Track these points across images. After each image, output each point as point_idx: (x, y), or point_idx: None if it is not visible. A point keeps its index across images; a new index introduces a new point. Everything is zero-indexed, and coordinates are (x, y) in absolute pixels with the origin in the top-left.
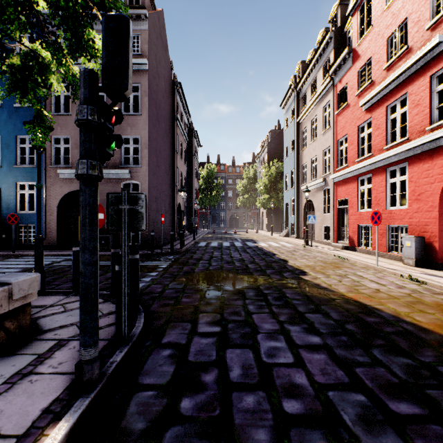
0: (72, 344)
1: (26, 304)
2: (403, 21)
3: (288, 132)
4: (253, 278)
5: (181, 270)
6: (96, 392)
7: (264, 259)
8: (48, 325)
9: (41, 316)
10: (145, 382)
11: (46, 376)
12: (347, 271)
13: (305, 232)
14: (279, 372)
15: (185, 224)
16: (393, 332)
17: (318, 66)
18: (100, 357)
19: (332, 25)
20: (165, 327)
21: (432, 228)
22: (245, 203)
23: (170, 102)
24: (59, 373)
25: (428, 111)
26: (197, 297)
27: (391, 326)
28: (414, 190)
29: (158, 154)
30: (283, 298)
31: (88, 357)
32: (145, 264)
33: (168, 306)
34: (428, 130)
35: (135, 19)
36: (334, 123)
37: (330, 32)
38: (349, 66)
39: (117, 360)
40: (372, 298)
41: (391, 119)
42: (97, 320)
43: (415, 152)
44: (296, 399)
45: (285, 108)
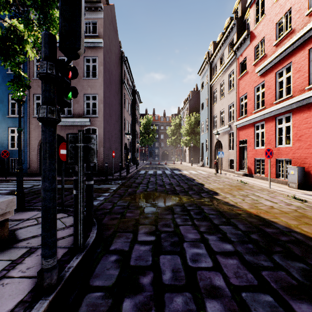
0: (39, 251)
1: (4, 220)
2: (288, 10)
3: (203, 92)
4: (179, 197)
5: (126, 192)
6: (54, 294)
7: (187, 183)
8: (23, 235)
9: (18, 228)
10: (94, 284)
11: (16, 279)
12: (248, 192)
13: (216, 163)
14: (202, 275)
15: (130, 158)
16: (287, 241)
17: (225, 45)
18: (60, 263)
19: (235, 15)
20: (113, 236)
21: (310, 161)
22: (172, 142)
23: (119, 70)
24: (26, 277)
25: (307, 75)
26: (138, 213)
27: (285, 235)
28: (297, 133)
29: (110, 108)
30: (202, 213)
31: (47, 266)
32: (100, 186)
33: (116, 219)
34: (307, 89)
35: (93, 10)
36: (237, 85)
37: (234, 19)
38: (248, 44)
39: (73, 266)
40: (268, 213)
41: (279, 81)
42: (56, 236)
43: (297, 105)
44: (216, 300)
45: (201, 75)
